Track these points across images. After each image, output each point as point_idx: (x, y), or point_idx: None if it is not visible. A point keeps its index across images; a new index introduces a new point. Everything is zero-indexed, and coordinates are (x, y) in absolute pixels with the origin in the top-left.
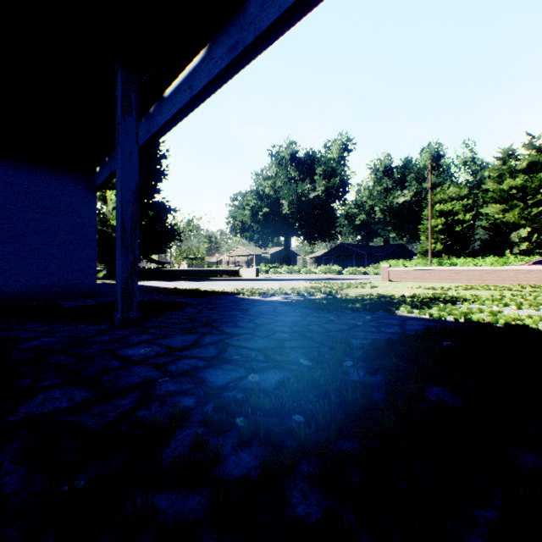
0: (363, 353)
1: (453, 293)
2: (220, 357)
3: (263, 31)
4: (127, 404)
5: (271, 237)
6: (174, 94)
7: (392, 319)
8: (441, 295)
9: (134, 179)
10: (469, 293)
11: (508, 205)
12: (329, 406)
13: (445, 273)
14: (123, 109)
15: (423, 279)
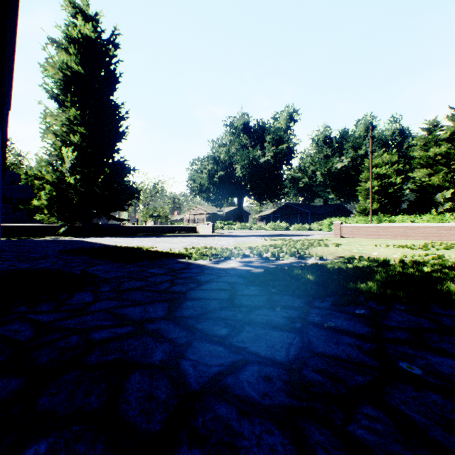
0: None
1: (444, 254)
2: None
3: None
4: None
5: (226, 197)
6: None
7: None
8: (442, 258)
9: None
10: None
11: (433, 170)
12: None
13: (400, 230)
14: None
15: (376, 236)
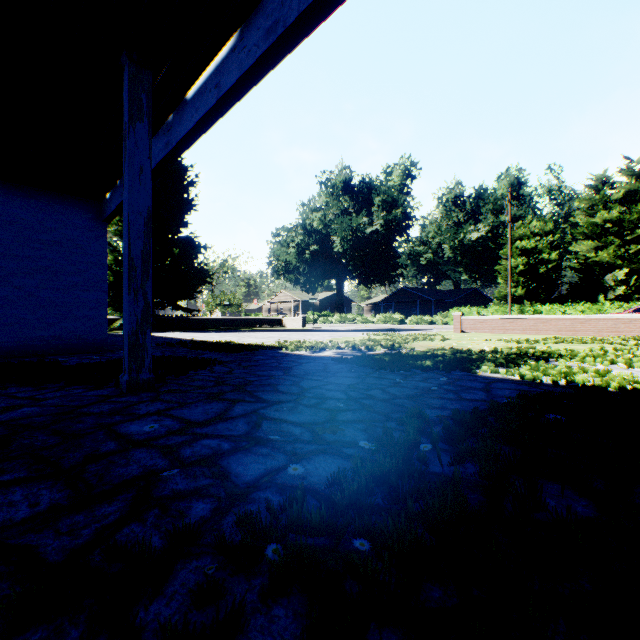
0: (443, 430)
1: (542, 347)
2: (252, 436)
3: (310, 4)
4: (112, 513)
5: (320, 280)
6: (197, 96)
7: (473, 381)
8: (528, 349)
9: (145, 204)
10: (562, 347)
11: (602, 242)
12: (405, 516)
13: (530, 323)
14: (131, 113)
15: (502, 330)
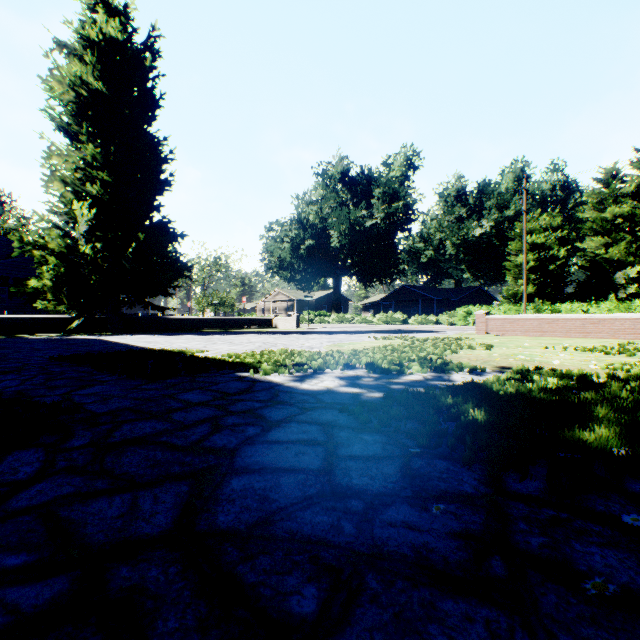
0: None
1: None
2: None
3: None
4: None
5: (316, 277)
6: None
7: None
8: None
9: None
10: None
11: (612, 238)
12: None
13: (575, 324)
14: None
15: (539, 332)
